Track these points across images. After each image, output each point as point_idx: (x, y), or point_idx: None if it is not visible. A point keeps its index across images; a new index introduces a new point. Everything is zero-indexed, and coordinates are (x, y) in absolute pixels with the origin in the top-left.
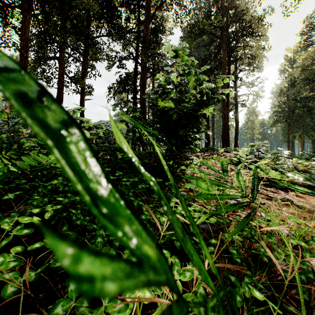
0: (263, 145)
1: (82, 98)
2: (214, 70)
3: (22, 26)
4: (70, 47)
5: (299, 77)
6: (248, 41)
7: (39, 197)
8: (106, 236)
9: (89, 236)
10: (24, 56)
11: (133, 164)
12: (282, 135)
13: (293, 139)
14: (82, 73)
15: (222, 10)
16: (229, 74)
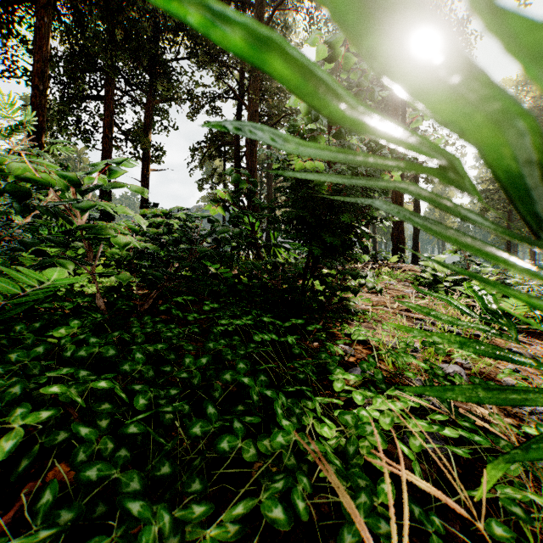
0: None
1: (146, 167)
2: None
3: (37, 35)
4: (124, 79)
5: None
6: None
7: (2, 382)
8: (175, 527)
9: (121, 527)
10: (39, 89)
11: (237, 285)
12: None
13: None
14: (145, 124)
15: None
16: (404, 123)
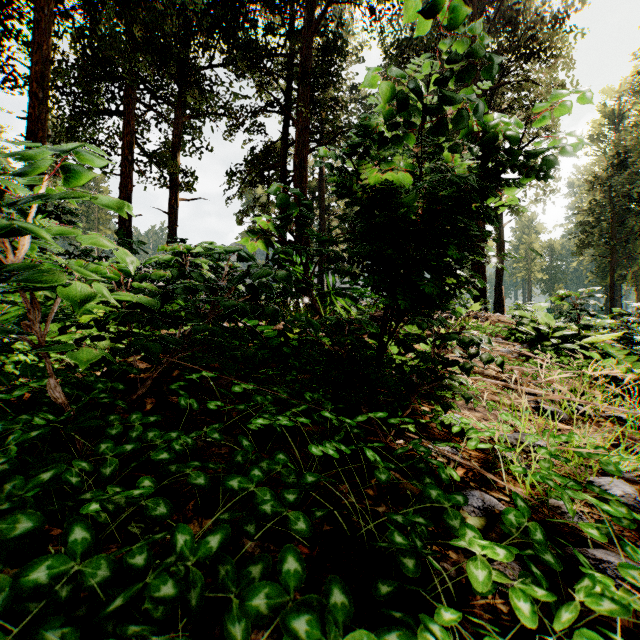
0: (592, 295)
1: (174, 196)
2: (453, 134)
3: (36, 31)
4: (148, 91)
5: (637, 147)
6: (529, 69)
7: None
8: None
9: None
10: (39, 98)
11: (283, 347)
12: (594, 273)
13: (618, 281)
14: (173, 144)
15: (471, 4)
16: None
